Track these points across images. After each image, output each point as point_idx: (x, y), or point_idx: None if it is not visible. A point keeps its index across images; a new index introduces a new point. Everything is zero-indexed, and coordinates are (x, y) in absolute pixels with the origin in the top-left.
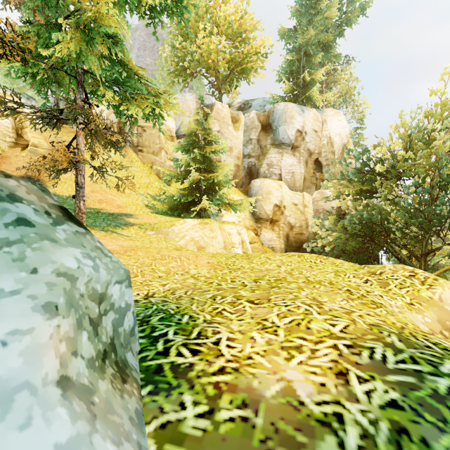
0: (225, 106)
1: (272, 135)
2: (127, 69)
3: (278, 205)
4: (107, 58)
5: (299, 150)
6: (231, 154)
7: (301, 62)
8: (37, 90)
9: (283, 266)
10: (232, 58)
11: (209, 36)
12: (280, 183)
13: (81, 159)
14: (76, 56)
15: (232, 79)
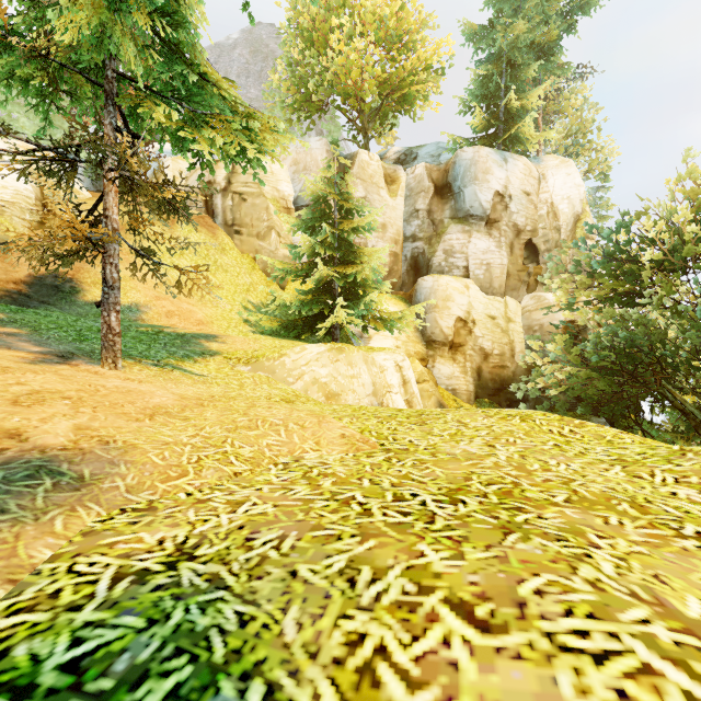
0: (374, 157)
1: (453, 202)
2: (199, 74)
3: (462, 319)
4: (159, 50)
5: (498, 226)
6: (384, 235)
7: (502, 79)
8: (36, 112)
9: (500, 446)
10: (385, 78)
11: (348, 43)
12: (466, 283)
13: (113, 237)
14: (96, 39)
15: (385, 113)
